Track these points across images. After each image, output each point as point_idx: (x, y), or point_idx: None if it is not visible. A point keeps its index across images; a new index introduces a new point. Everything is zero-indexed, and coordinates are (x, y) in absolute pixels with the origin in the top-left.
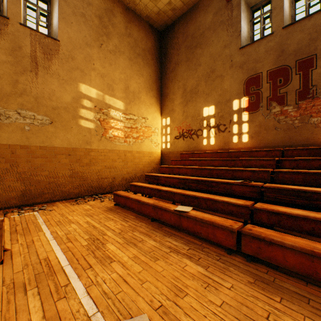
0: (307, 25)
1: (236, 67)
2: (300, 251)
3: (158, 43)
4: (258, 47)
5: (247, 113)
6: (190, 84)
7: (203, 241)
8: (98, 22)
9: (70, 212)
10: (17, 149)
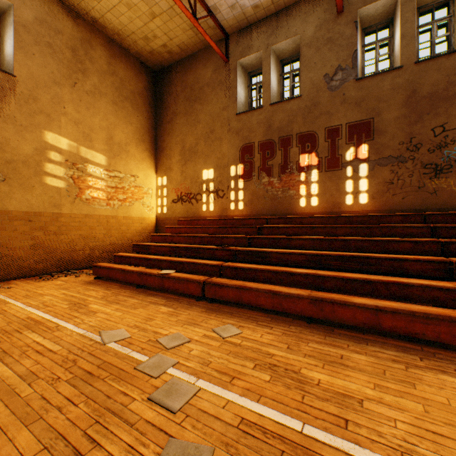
0: (286, 108)
1: (234, 132)
2: (235, 287)
3: (152, 85)
4: (252, 117)
5: (243, 180)
6: (190, 141)
7: (181, 296)
8: (71, 56)
9: (39, 288)
10: None
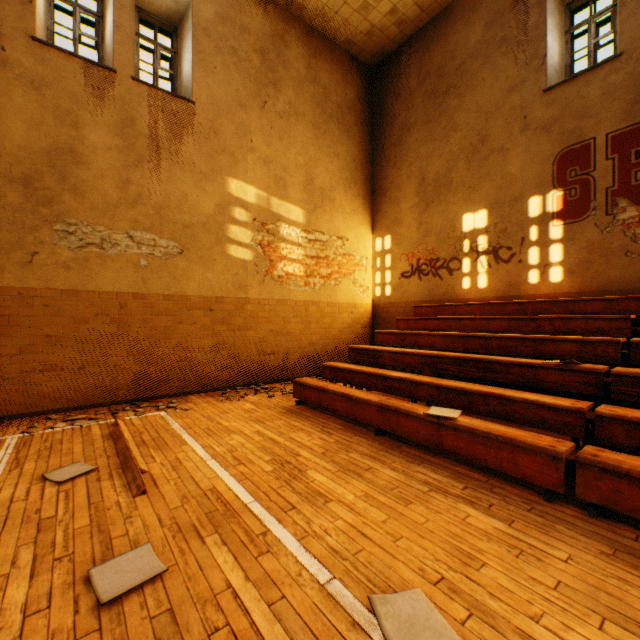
0: None
1: (537, 130)
2: None
3: (366, 90)
4: (586, 87)
5: (561, 222)
6: (435, 168)
7: (488, 474)
8: (259, 62)
9: (222, 415)
10: (128, 301)
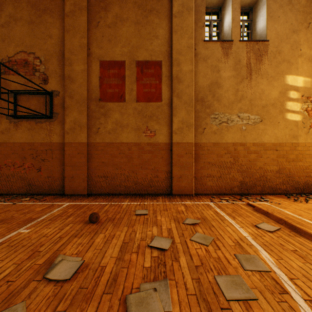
0: None
1: None
2: None
3: None
4: None
5: None
6: None
7: None
8: (305, 1)
9: (310, 210)
10: (237, 146)
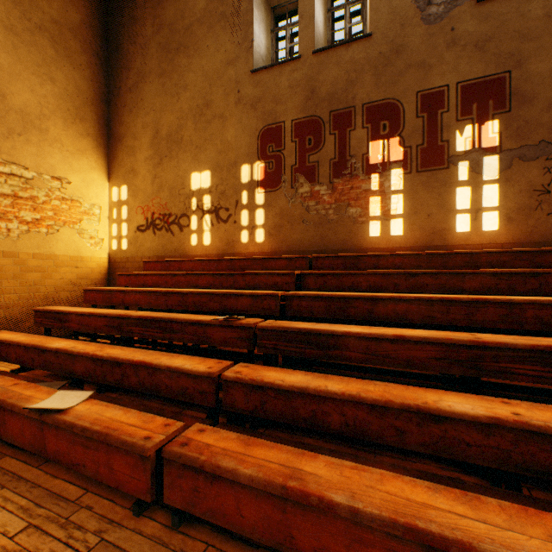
0: (344, 58)
1: (247, 105)
2: (265, 490)
3: (100, 22)
4: (280, 77)
5: (263, 190)
6: (168, 123)
7: (95, 482)
8: None
9: None
10: None
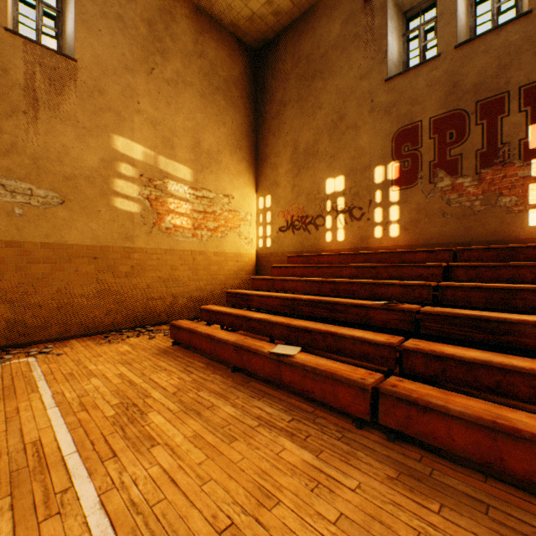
0: (494, 43)
1: (380, 111)
2: (474, 423)
3: (251, 69)
4: (415, 79)
5: (398, 188)
6: (305, 139)
7: (317, 405)
8: (147, 31)
9: (94, 358)
10: None
